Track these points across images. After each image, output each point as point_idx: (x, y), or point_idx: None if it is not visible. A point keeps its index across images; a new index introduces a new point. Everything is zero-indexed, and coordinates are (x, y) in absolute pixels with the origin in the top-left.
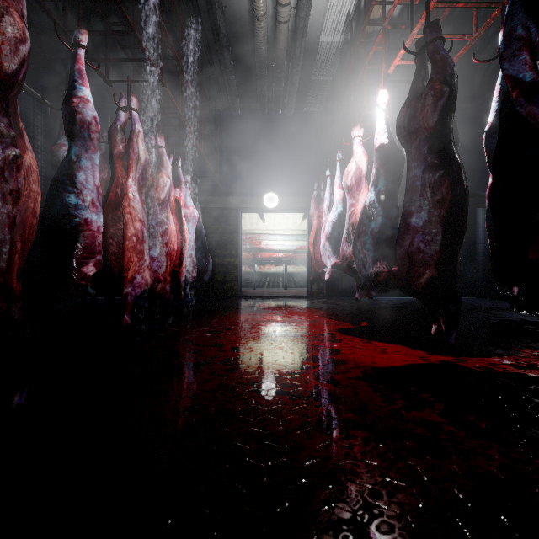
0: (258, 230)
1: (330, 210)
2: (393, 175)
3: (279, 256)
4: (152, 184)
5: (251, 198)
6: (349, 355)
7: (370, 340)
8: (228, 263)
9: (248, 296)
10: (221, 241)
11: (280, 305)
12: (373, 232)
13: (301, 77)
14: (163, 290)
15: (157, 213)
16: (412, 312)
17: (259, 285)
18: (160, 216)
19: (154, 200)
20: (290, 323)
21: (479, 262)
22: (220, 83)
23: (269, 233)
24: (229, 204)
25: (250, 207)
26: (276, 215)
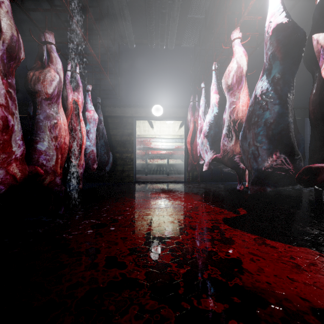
0: (149, 135)
1: (205, 114)
2: (292, 57)
3: (163, 153)
4: (37, 77)
5: (142, 109)
6: (259, 277)
7: (264, 239)
8: (126, 157)
9: (141, 181)
10: (121, 141)
11: (165, 190)
12: (267, 122)
13: (180, 15)
14: (50, 183)
15: (43, 106)
16: (272, 197)
17: (150, 172)
18: (47, 109)
19: (40, 93)
20: (175, 212)
21: (307, 156)
22: (118, 20)
23: (157, 137)
24: (126, 113)
25: (142, 115)
26: (161, 124)
